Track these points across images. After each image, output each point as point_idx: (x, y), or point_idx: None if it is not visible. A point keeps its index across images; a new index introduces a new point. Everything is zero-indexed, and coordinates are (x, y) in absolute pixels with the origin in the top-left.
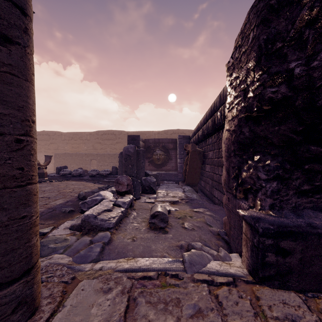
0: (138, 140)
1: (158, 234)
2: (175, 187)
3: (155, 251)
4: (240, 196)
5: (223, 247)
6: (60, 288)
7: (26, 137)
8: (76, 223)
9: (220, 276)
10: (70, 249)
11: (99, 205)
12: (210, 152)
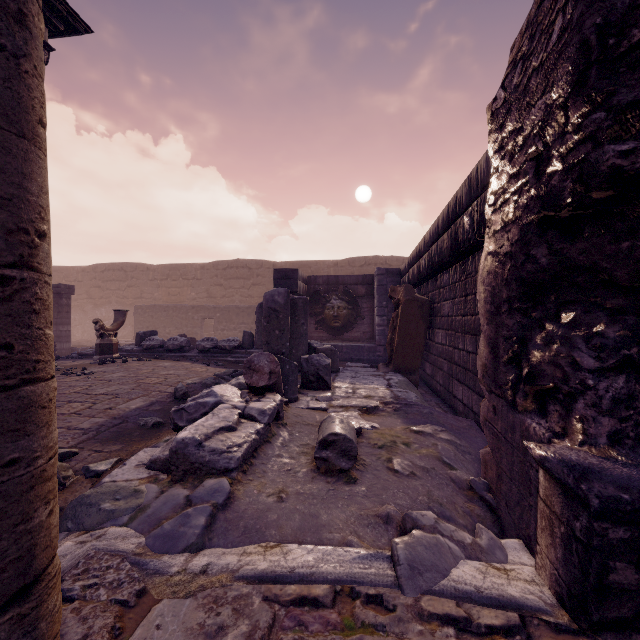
0: (294, 278)
1: (336, 485)
2: (370, 376)
3: (329, 529)
4: (527, 407)
5: (483, 519)
6: (109, 619)
7: (21, 271)
8: (161, 454)
9: (485, 608)
10: (144, 517)
11: (210, 417)
12: (445, 303)
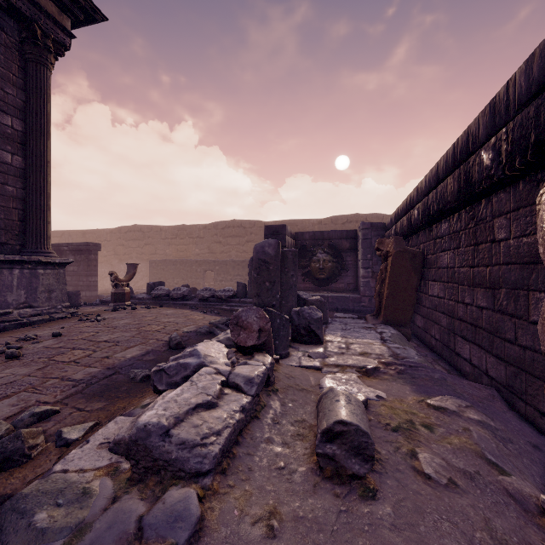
0: (283, 234)
1: (348, 503)
2: (361, 328)
3: None
4: None
5: None
6: None
7: None
8: (127, 434)
9: None
10: None
11: (187, 387)
12: (444, 254)
